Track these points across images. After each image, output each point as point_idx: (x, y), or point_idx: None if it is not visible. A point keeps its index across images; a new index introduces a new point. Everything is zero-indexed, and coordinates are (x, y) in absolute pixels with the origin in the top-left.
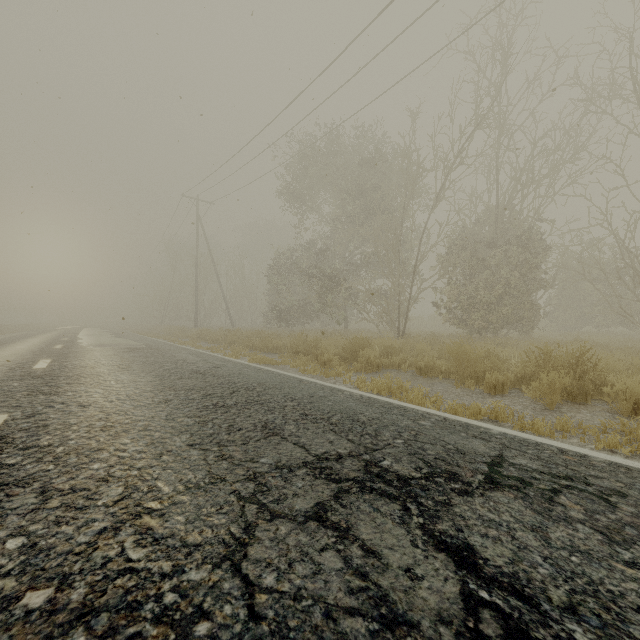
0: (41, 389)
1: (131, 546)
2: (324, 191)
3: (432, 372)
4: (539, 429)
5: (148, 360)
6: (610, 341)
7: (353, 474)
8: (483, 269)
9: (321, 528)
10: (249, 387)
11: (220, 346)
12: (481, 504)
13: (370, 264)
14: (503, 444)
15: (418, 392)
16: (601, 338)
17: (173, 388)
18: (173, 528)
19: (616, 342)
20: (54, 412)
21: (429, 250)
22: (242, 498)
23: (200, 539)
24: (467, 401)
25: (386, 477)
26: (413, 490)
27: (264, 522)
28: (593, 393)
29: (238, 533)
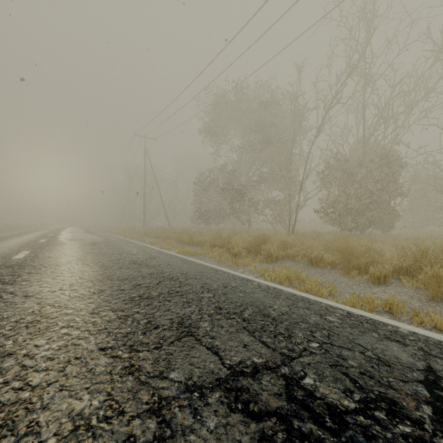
0: (4, 278)
1: None
2: (234, 129)
3: (320, 263)
4: (441, 325)
5: (101, 252)
6: None
7: (274, 402)
8: (353, 183)
9: None
10: (173, 277)
11: (159, 240)
12: None
13: (267, 181)
14: (422, 349)
15: (315, 283)
16: None
17: (110, 278)
18: None
19: None
20: None
21: (313, 169)
22: None
23: None
24: (357, 290)
25: (314, 409)
26: (355, 438)
27: None
28: None
29: None
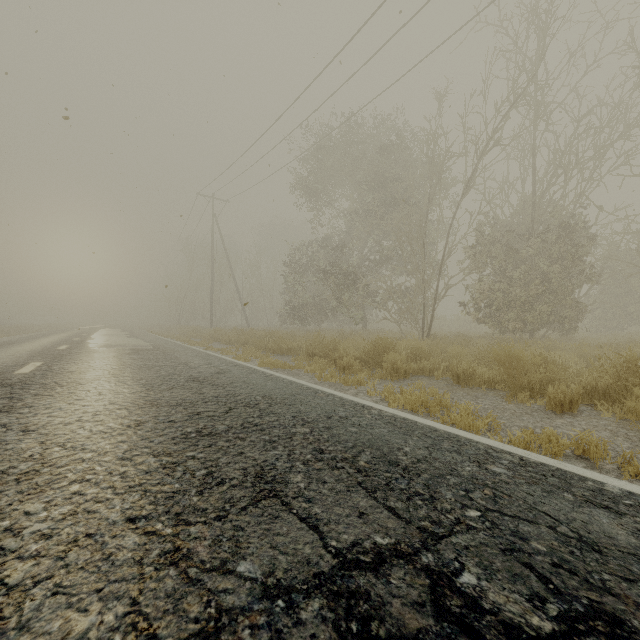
0: None
1: None
2: (341, 185)
3: (472, 380)
4: None
5: (146, 363)
6: None
7: (413, 620)
8: (517, 263)
9: None
10: (251, 402)
11: (232, 347)
12: None
13: (390, 260)
14: None
15: (466, 411)
16: None
17: (156, 403)
18: None
19: None
20: None
21: (458, 242)
22: None
23: None
24: (530, 423)
25: (483, 633)
26: None
27: None
28: None
29: None
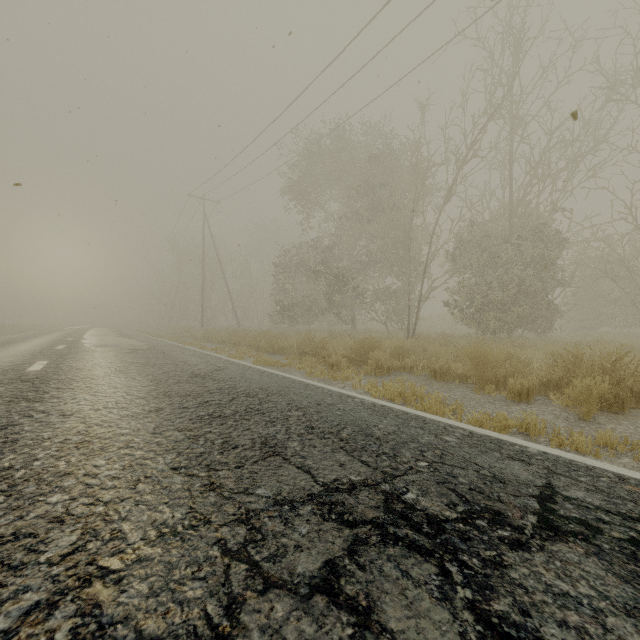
0: (26, 395)
1: (64, 639)
2: (331, 189)
3: (447, 376)
4: (582, 446)
5: (148, 362)
6: (633, 342)
7: (371, 513)
8: (497, 267)
9: (332, 608)
10: (251, 393)
11: (225, 347)
12: (544, 565)
13: (378, 263)
14: (547, 468)
15: (436, 399)
16: (623, 339)
17: (168, 394)
18: (129, 605)
19: (639, 343)
20: (30, 423)
21: (441, 247)
22: (228, 552)
23: (162, 627)
24: (490, 409)
25: (413, 518)
26: (450, 540)
27: (254, 595)
28: (630, 401)
29: (217, 616)
